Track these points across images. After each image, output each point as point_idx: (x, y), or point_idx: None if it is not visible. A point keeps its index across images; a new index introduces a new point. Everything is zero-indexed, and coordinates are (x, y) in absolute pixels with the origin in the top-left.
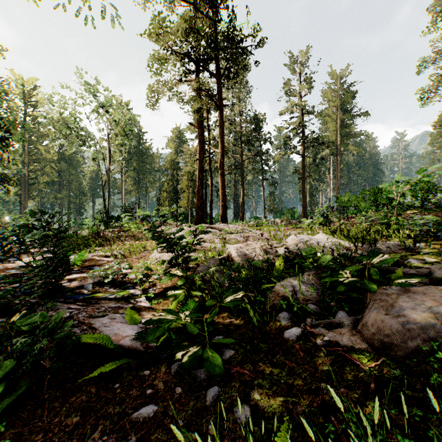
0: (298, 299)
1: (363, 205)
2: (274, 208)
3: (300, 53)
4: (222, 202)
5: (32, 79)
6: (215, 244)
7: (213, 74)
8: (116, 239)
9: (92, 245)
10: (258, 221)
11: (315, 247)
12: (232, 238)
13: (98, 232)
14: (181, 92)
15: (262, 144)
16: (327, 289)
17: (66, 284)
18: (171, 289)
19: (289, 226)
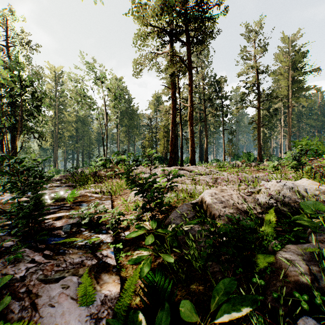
0: (323, 290)
1: (322, 148)
2: (232, 153)
3: (256, 23)
4: (191, 148)
5: (60, 67)
6: (187, 186)
7: (183, 42)
8: (108, 178)
9: (89, 182)
10: (220, 163)
11: (302, 195)
12: (201, 179)
13: (96, 171)
14: (158, 63)
15: (222, 101)
16: None
17: (48, 224)
18: (138, 247)
19: (251, 167)
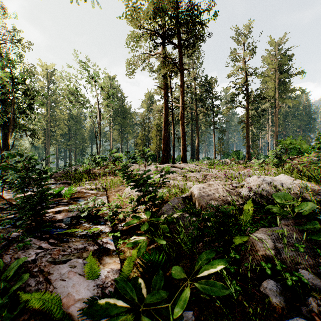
0: (284, 260)
1: (304, 147)
2: (222, 151)
3: (244, 27)
4: (182, 146)
5: (52, 65)
6: (178, 182)
7: (175, 45)
8: (102, 175)
9: (83, 179)
10: (211, 161)
11: (279, 189)
12: (192, 176)
13: (90, 169)
14: (151, 64)
15: (213, 101)
16: (318, 248)
17: (49, 217)
18: (135, 233)
19: (238, 165)
